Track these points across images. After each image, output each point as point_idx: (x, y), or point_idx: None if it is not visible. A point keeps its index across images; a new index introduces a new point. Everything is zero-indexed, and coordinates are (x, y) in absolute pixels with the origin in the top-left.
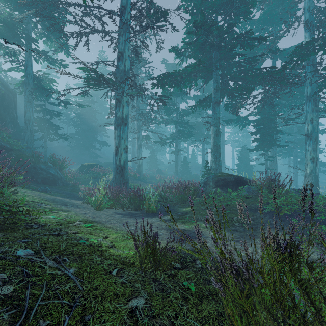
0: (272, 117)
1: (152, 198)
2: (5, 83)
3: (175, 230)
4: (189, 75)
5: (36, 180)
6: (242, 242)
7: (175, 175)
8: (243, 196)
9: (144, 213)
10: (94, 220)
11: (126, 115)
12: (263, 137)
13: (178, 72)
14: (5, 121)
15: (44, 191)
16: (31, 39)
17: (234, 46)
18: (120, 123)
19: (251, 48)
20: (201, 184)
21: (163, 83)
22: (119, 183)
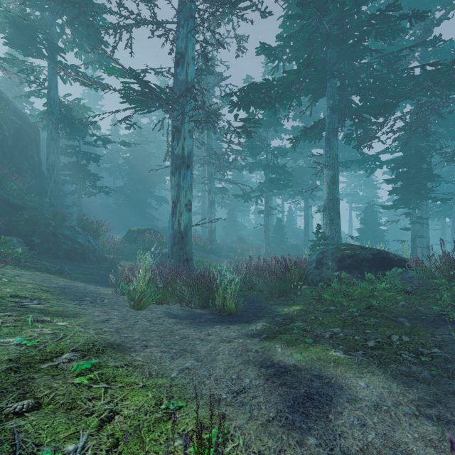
0: (425, 154)
1: (230, 286)
2: (23, 115)
3: (276, 368)
4: (288, 87)
5: (56, 253)
6: (452, 426)
7: (265, 246)
8: (399, 290)
9: (216, 313)
10: (114, 342)
11: (188, 153)
12: (408, 187)
13: (270, 83)
14: (22, 169)
15: (59, 272)
16: (55, 48)
17: (366, 34)
18: (180, 164)
19: (390, 42)
20: (313, 262)
21: (247, 102)
22: (178, 259)
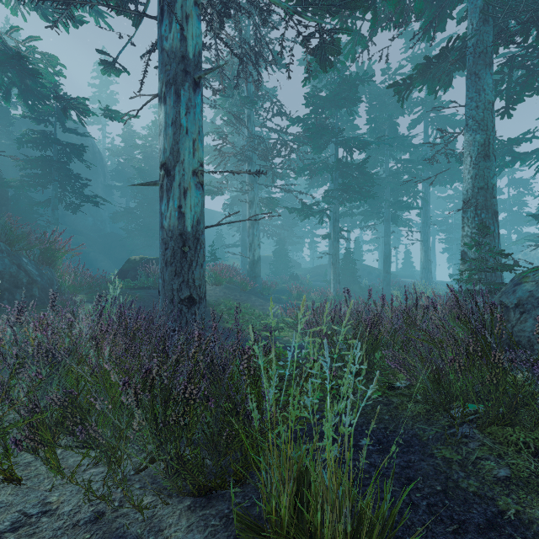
0: None
1: None
2: None
3: None
4: None
5: None
6: None
7: (333, 285)
8: None
9: None
10: None
11: (197, 54)
12: None
13: None
14: None
15: None
16: None
17: None
18: (176, 74)
19: None
20: (538, 305)
21: None
22: (170, 297)
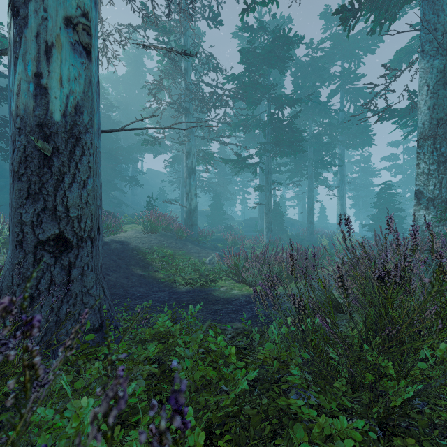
0: None
1: None
2: None
3: None
4: None
5: None
6: None
7: (266, 233)
8: None
9: None
10: None
11: None
12: None
13: None
14: None
15: None
16: None
17: None
18: None
19: None
20: None
21: None
22: (15, 237)
